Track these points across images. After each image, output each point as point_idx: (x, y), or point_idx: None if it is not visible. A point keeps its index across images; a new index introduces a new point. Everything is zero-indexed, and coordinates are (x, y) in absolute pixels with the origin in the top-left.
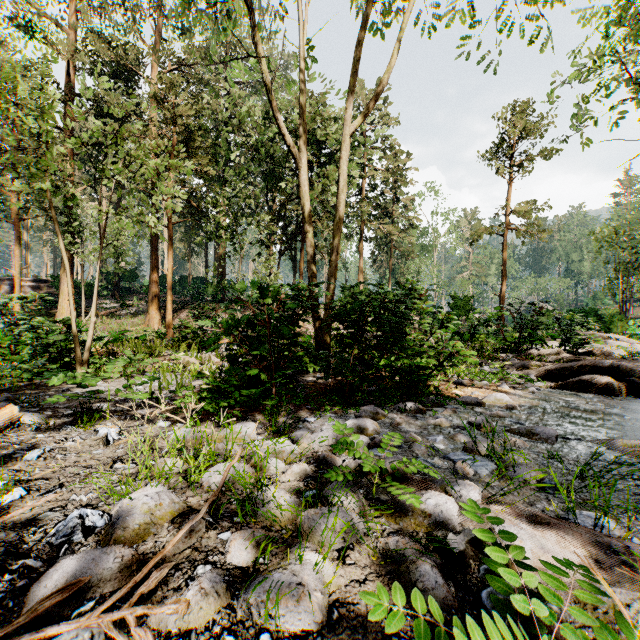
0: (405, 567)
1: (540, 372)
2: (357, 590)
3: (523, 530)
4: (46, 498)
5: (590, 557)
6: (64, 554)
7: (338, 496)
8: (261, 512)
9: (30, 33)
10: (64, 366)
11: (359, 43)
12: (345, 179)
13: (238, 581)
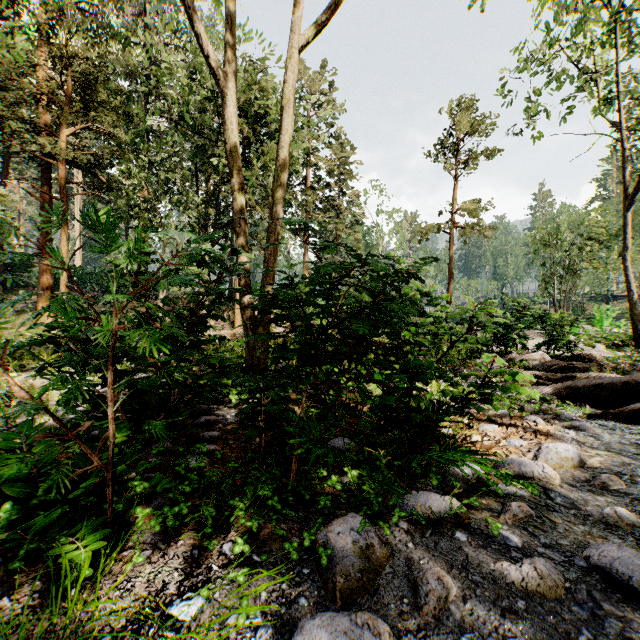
0: None
1: (558, 389)
2: None
3: None
4: None
5: None
6: None
7: None
8: None
9: None
10: None
11: None
12: (289, 114)
13: None
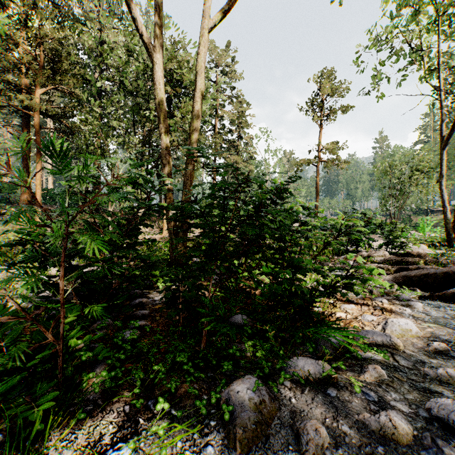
0: None
1: (396, 278)
2: None
3: None
4: None
5: None
6: None
7: None
8: None
9: None
10: None
11: None
12: (202, 77)
13: None
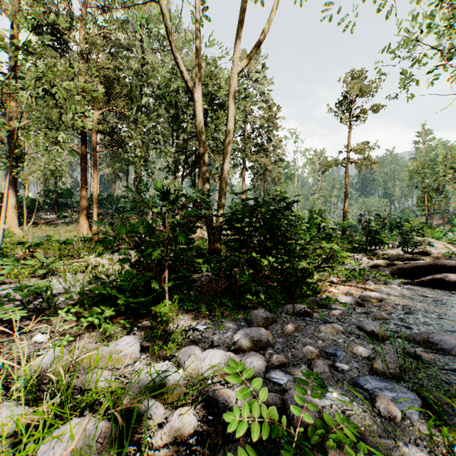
0: None
1: (394, 270)
2: None
3: None
4: None
5: None
6: None
7: None
8: None
9: None
10: None
11: None
12: (233, 110)
13: None
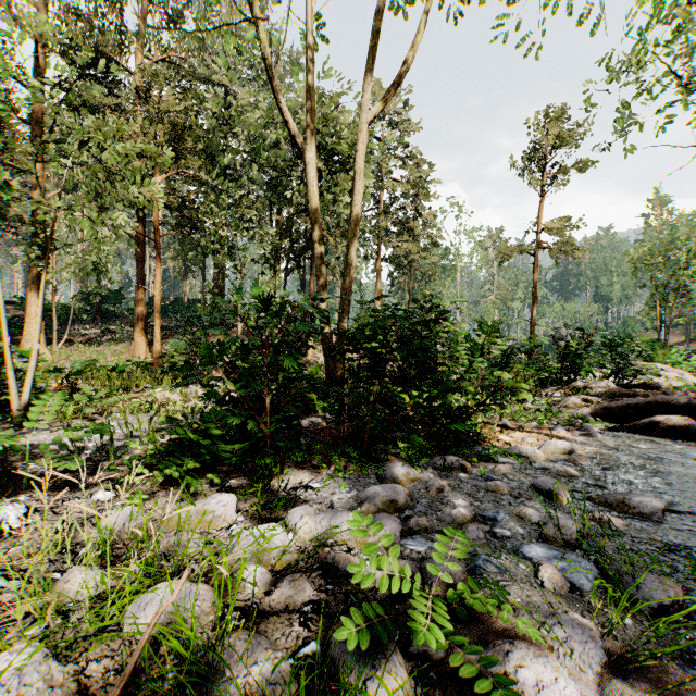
0: None
1: (596, 410)
2: None
3: None
4: None
5: None
6: None
7: None
8: None
9: None
10: (3, 406)
11: (379, 11)
12: (362, 177)
13: None
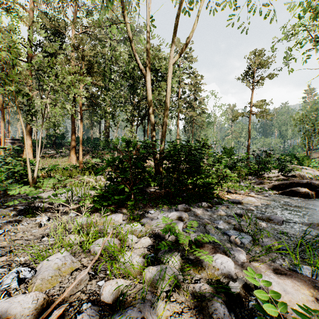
0: (205, 303)
1: (270, 186)
2: (177, 318)
3: (272, 279)
4: (1, 259)
5: (311, 295)
6: (4, 297)
7: (166, 260)
8: (122, 267)
9: (9, 13)
10: (24, 183)
11: (177, 17)
12: (170, 87)
13: (106, 313)
